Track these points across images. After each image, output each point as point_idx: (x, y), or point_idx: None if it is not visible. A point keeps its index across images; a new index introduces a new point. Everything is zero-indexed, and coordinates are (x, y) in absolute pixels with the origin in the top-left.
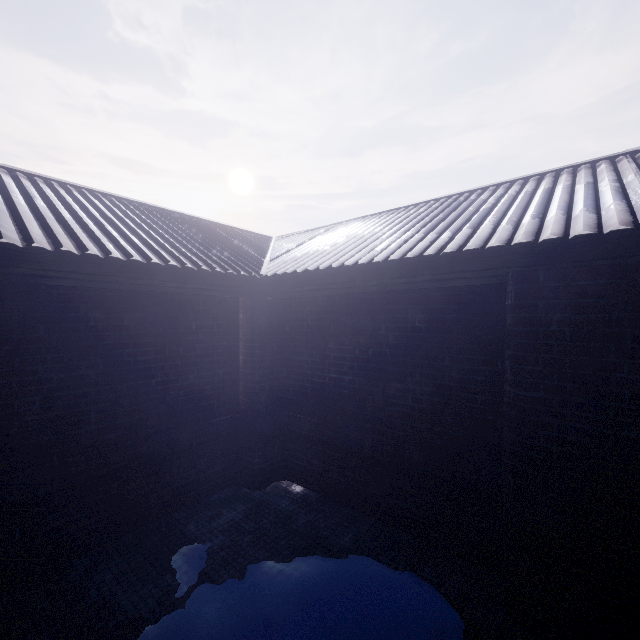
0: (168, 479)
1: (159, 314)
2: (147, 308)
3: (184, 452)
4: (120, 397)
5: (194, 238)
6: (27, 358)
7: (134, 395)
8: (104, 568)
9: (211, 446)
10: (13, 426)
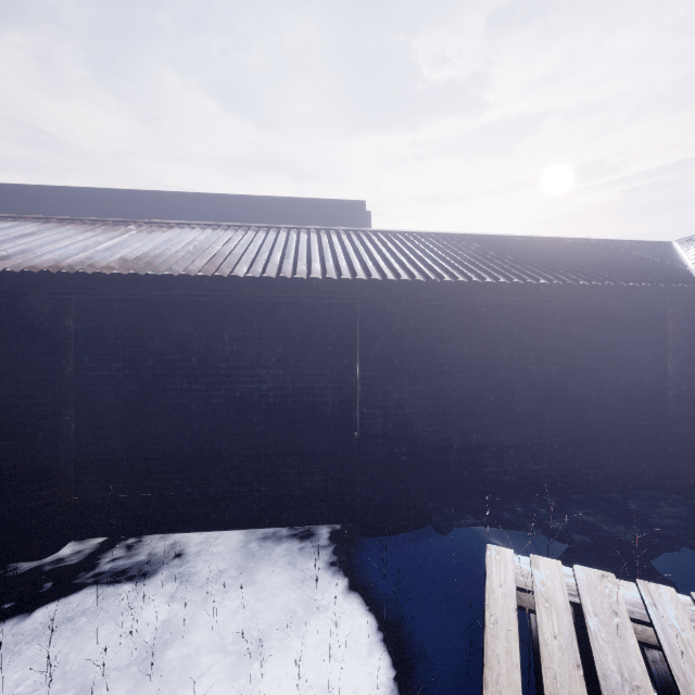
0: (602, 463)
1: (595, 326)
2: (587, 321)
3: (614, 444)
4: (569, 389)
5: (606, 259)
6: (520, 355)
7: (578, 389)
8: (571, 507)
9: (637, 446)
10: (514, 396)
